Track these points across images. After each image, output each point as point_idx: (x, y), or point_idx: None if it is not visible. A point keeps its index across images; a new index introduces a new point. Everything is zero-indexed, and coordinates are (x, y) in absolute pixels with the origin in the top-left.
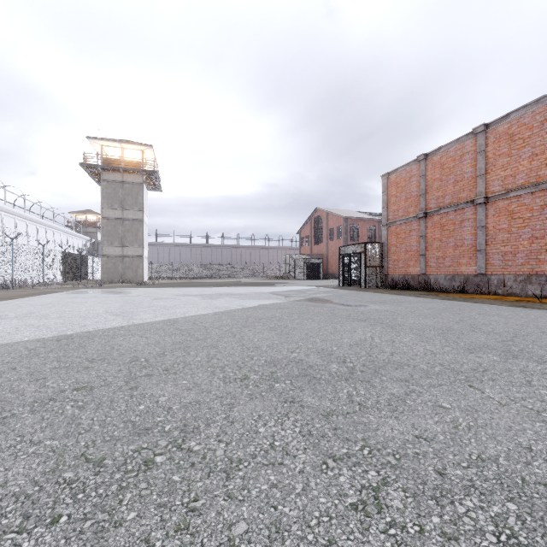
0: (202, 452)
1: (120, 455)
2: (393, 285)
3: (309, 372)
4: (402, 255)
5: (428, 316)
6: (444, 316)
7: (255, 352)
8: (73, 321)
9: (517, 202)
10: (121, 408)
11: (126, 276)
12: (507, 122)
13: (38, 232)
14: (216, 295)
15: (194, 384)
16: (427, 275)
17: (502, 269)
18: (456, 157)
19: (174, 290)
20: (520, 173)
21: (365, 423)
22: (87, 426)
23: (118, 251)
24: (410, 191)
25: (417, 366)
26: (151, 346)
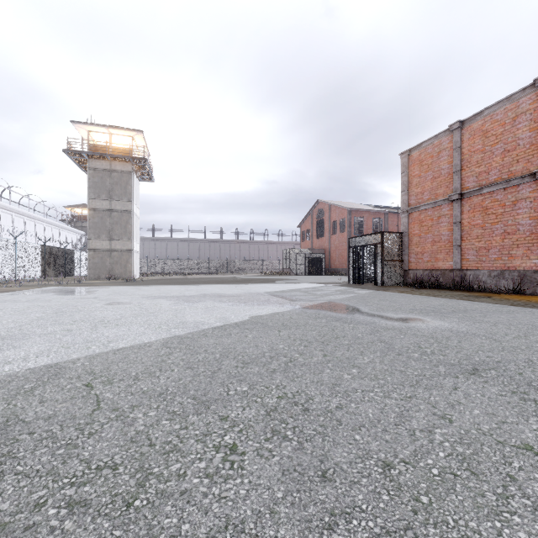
0: None
1: None
2: (419, 282)
3: None
4: (427, 247)
5: None
6: None
7: None
8: None
9: None
10: None
11: (115, 272)
12: None
13: (25, 225)
14: (198, 297)
15: None
16: (463, 271)
17: None
18: (507, 120)
19: (153, 288)
20: None
21: None
22: None
23: (105, 245)
24: (439, 169)
25: None
26: None
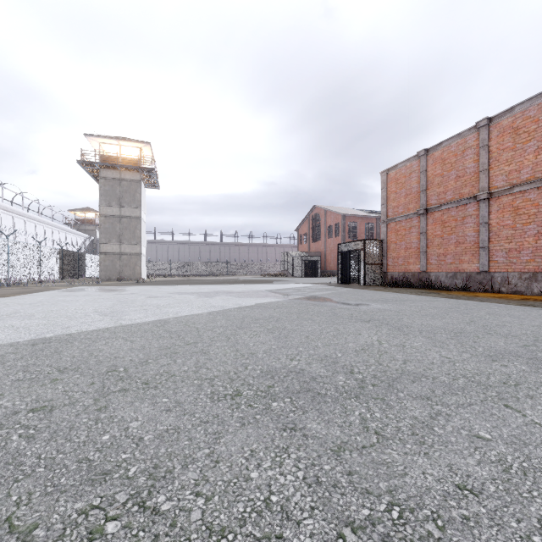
0: (172, 514)
1: (59, 521)
2: (393, 282)
3: (312, 386)
4: (402, 253)
5: (435, 316)
6: (452, 316)
7: (249, 360)
8: (57, 322)
9: (522, 197)
10: (80, 438)
11: (124, 273)
12: (511, 115)
13: (36, 229)
14: (213, 293)
15: (175, 402)
16: (428, 273)
17: (506, 267)
18: (458, 152)
19: (171, 287)
20: (526, 168)
21: (387, 463)
22: (29, 469)
23: (116, 249)
24: (410, 188)
25: (436, 378)
26: (135, 352)
